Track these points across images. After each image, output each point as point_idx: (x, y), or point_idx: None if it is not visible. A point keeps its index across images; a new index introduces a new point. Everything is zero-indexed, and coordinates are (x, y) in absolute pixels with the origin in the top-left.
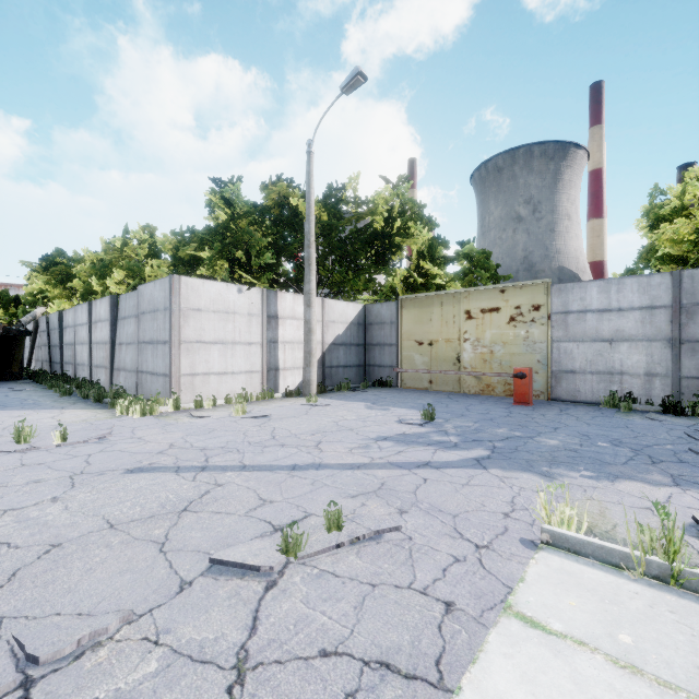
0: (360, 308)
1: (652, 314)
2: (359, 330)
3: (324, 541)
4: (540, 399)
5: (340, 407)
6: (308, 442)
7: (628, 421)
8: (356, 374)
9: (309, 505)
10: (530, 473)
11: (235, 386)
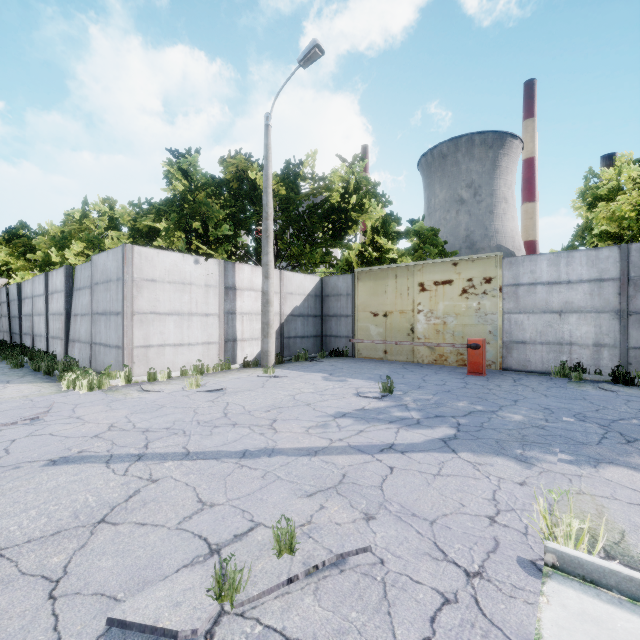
0: (318, 280)
1: (600, 286)
2: (317, 301)
3: (272, 572)
4: (491, 368)
5: (297, 379)
6: (262, 421)
7: (583, 391)
8: (313, 344)
9: (257, 509)
10: (504, 457)
11: (191, 357)
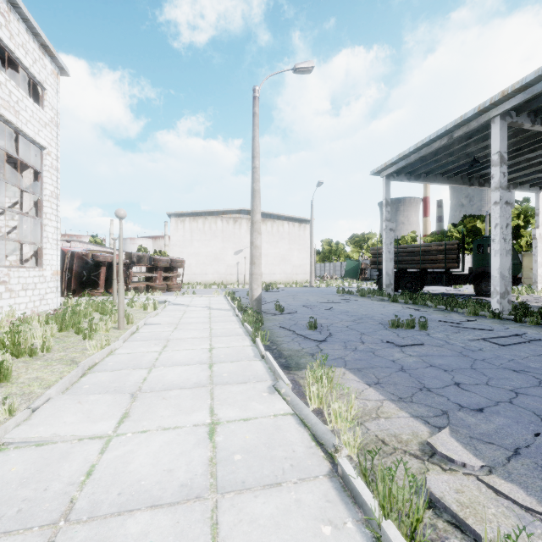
0: None
1: None
2: None
3: None
4: None
5: None
6: None
7: None
8: None
9: None
10: None
11: None
